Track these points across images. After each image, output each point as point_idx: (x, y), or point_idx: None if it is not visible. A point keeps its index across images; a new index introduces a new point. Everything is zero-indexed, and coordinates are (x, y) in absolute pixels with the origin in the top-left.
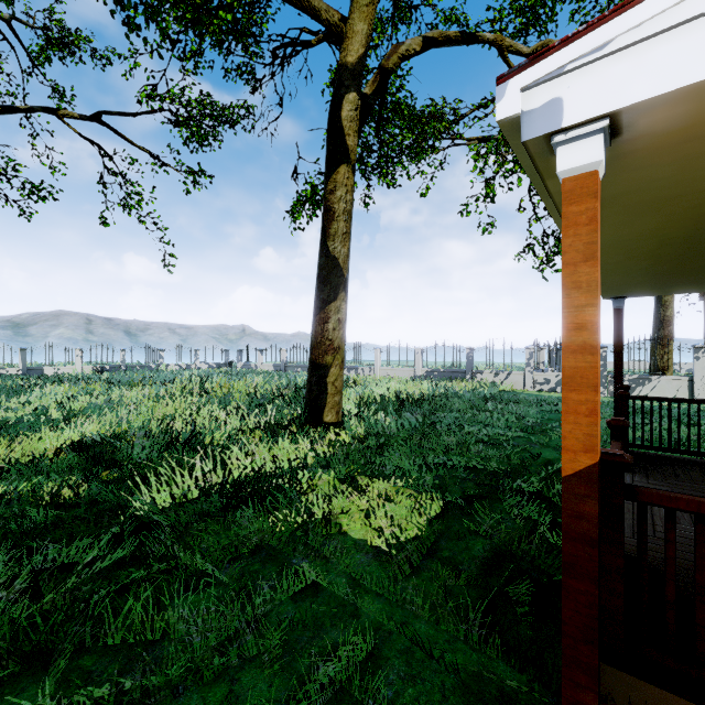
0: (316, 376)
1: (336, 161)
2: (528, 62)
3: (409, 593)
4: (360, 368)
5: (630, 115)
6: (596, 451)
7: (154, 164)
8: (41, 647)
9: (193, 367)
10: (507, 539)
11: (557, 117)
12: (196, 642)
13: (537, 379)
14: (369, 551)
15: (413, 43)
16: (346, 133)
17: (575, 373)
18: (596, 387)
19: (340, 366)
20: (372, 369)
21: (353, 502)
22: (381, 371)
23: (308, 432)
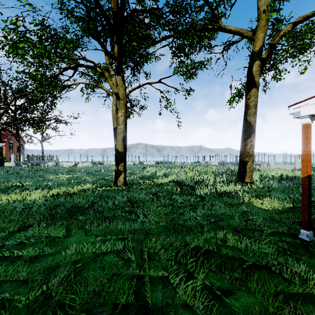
0: (242, 165)
1: (250, 87)
2: (293, 104)
3: (273, 214)
4: (262, 164)
5: (314, 114)
6: (307, 173)
7: (175, 91)
8: (195, 206)
9: (185, 163)
10: (313, 213)
11: (299, 114)
12: (222, 211)
13: None
14: (262, 209)
15: (287, 28)
16: (254, 77)
17: (304, 159)
18: (307, 161)
19: (252, 161)
20: (268, 165)
21: (257, 201)
22: (274, 166)
23: (240, 183)
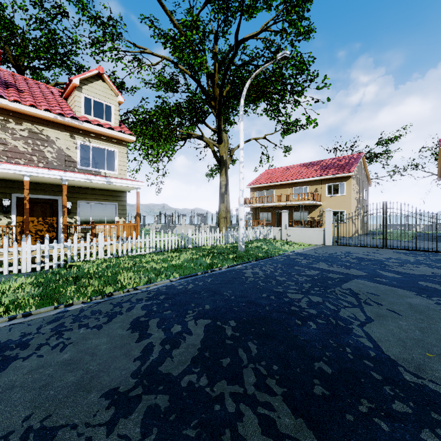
0: None
1: None
2: None
3: None
4: None
5: None
6: None
7: None
8: None
9: None
10: None
11: None
12: None
13: (156, 227)
14: None
15: None
16: None
17: None
18: None
19: None
20: None
21: None
22: None
23: None
